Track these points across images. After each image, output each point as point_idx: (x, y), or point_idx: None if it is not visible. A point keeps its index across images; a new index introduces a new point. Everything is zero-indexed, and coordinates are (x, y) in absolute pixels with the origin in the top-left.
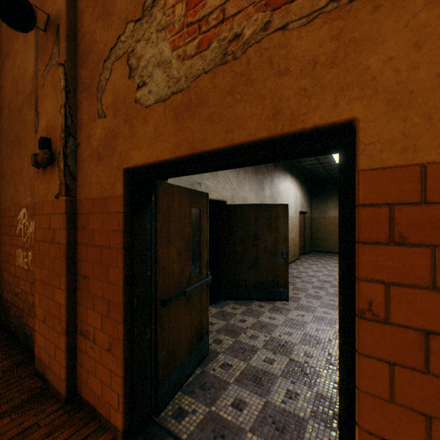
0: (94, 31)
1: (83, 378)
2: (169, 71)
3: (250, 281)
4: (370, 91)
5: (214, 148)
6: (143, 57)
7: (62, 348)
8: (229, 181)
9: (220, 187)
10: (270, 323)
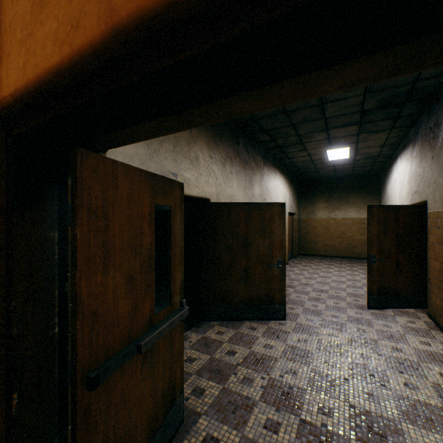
0: None
1: None
2: None
3: (239, 297)
4: None
5: None
6: None
7: None
8: (213, 175)
9: (202, 181)
10: (267, 355)
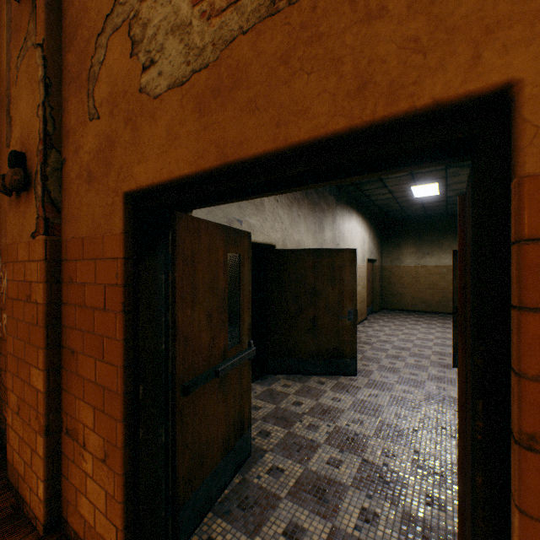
0: None
1: (70, 497)
2: (188, 37)
3: (307, 350)
4: None
5: (257, 152)
6: (150, 22)
7: (40, 453)
8: (279, 219)
9: (267, 226)
10: (334, 407)
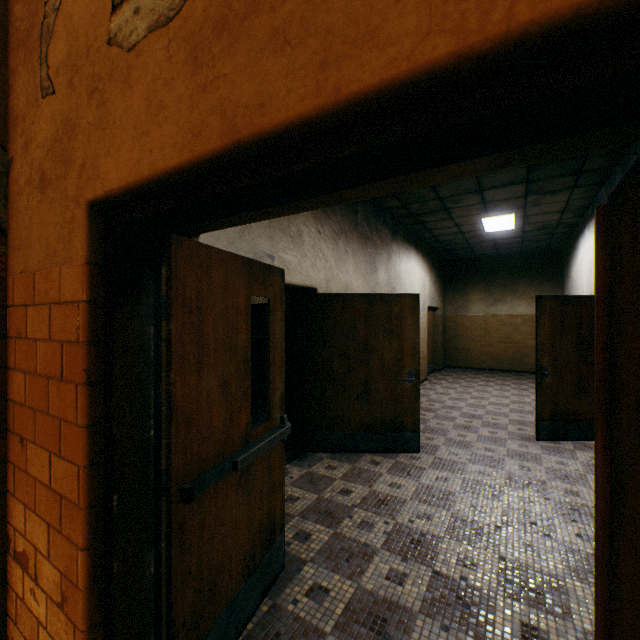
0: None
1: None
2: None
3: (357, 421)
4: None
5: (287, 118)
6: None
7: None
8: (322, 256)
9: (307, 264)
10: (392, 496)
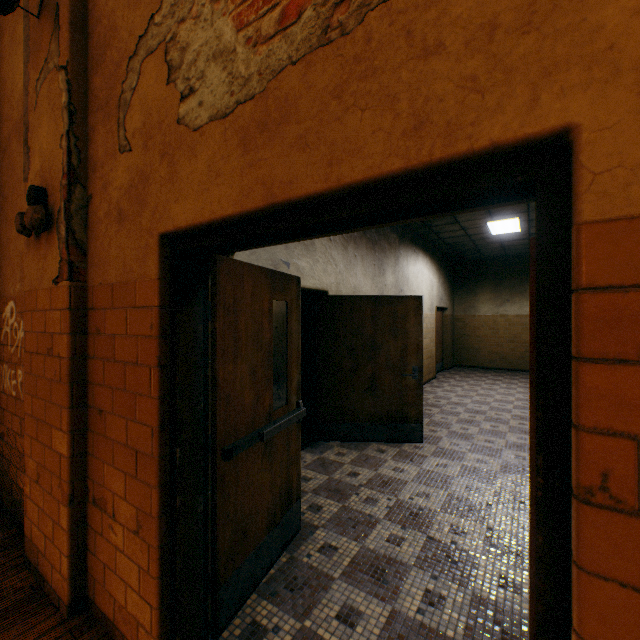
0: (114, 11)
1: (97, 574)
2: (232, 65)
3: (364, 413)
4: (604, 71)
5: (307, 193)
6: (190, 46)
7: (64, 525)
8: (332, 261)
9: (318, 269)
10: (396, 478)
